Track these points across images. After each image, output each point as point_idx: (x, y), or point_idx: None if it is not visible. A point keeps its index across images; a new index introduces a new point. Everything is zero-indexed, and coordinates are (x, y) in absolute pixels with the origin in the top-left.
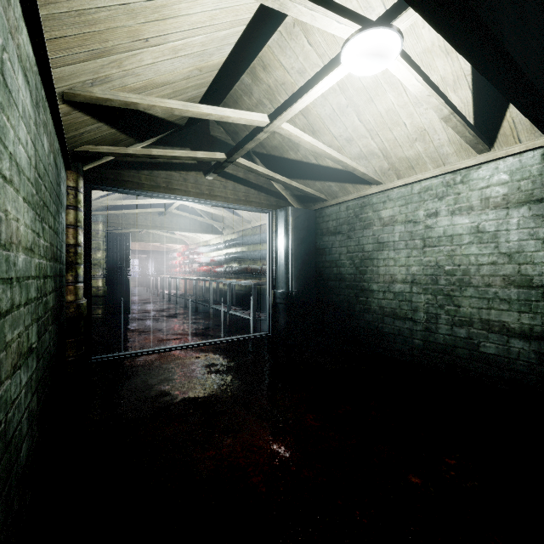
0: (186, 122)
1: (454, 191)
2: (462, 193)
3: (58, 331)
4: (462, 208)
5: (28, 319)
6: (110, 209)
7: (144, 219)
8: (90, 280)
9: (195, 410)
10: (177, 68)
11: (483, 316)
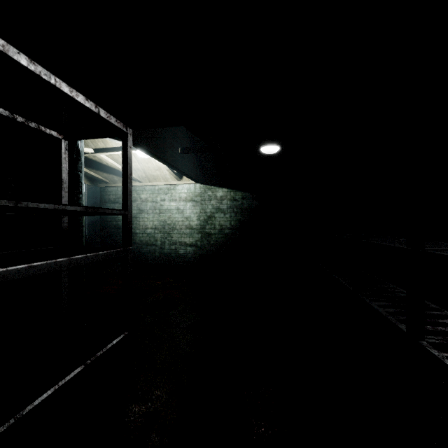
0: None
1: (171, 192)
2: (173, 193)
3: None
4: (173, 199)
5: None
6: None
7: None
8: None
9: None
10: None
11: (180, 240)
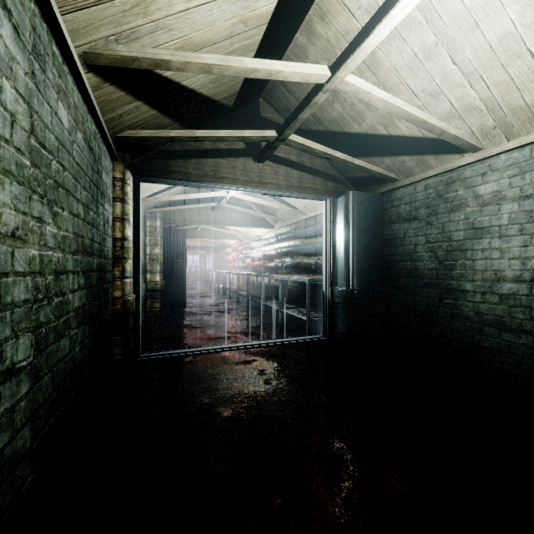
0: (234, 103)
1: None
2: None
3: (94, 331)
4: None
5: (2, 331)
6: (167, 206)
7: (199, 215)
8: (139, 275)
9: (238, 439)
10: (216, 19)
11: None
